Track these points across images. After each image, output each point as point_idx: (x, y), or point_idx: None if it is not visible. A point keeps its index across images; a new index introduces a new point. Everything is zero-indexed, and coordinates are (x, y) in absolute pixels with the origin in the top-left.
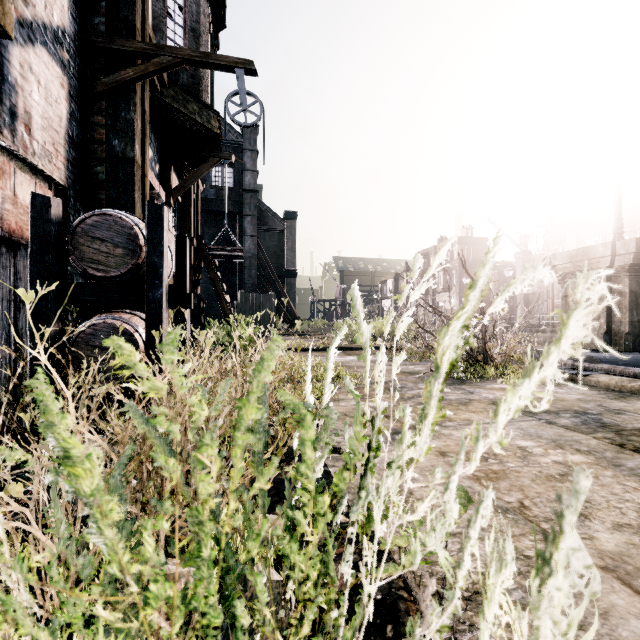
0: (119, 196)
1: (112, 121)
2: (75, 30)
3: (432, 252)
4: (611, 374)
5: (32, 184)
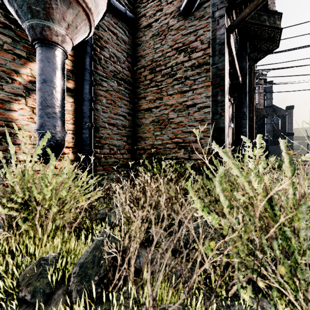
0: None
1: None
2: None
3: None
4: None
5: None
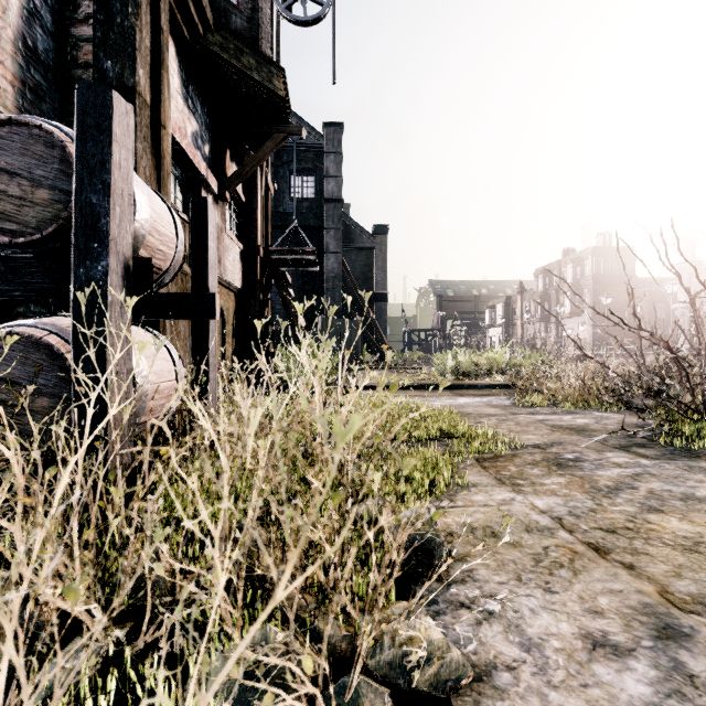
0: None
1: (103, 32)
2: None
3: (555, 268)
4: None
5: None
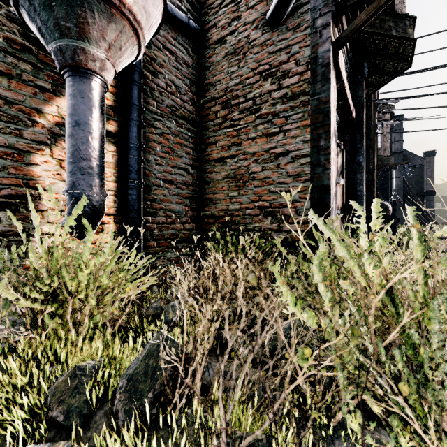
0: None
1: None
2: None
3: None
4: None
5: None
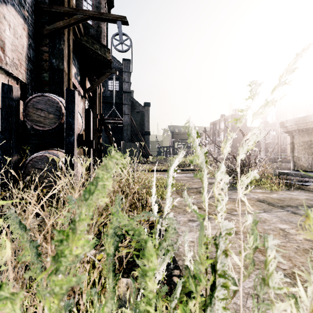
0: (55, 89)
1: (52, 49)
2: (32, 1)
3: (217, 122)
4: None
5: (6, 80)
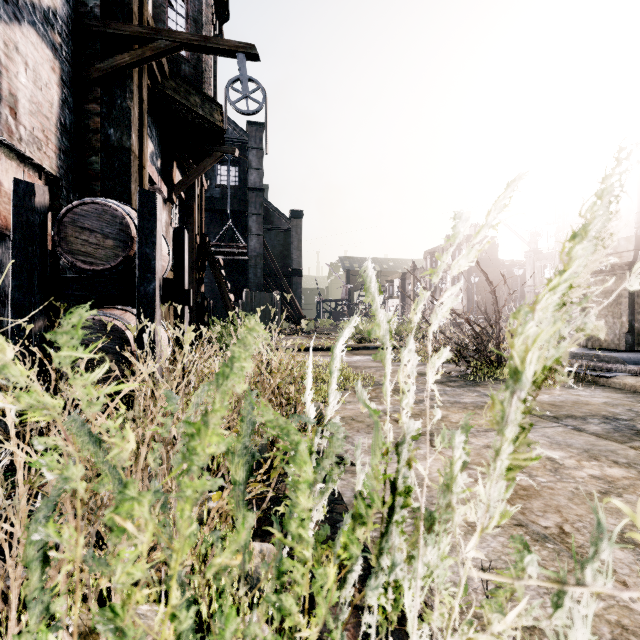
0: (115, 188)
1: (107, 109)
2: (68, 13)
3: (439, 251)
4: (637, 376)
5: (19, 172)
